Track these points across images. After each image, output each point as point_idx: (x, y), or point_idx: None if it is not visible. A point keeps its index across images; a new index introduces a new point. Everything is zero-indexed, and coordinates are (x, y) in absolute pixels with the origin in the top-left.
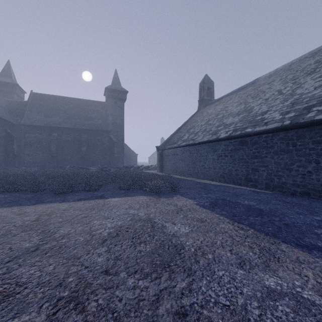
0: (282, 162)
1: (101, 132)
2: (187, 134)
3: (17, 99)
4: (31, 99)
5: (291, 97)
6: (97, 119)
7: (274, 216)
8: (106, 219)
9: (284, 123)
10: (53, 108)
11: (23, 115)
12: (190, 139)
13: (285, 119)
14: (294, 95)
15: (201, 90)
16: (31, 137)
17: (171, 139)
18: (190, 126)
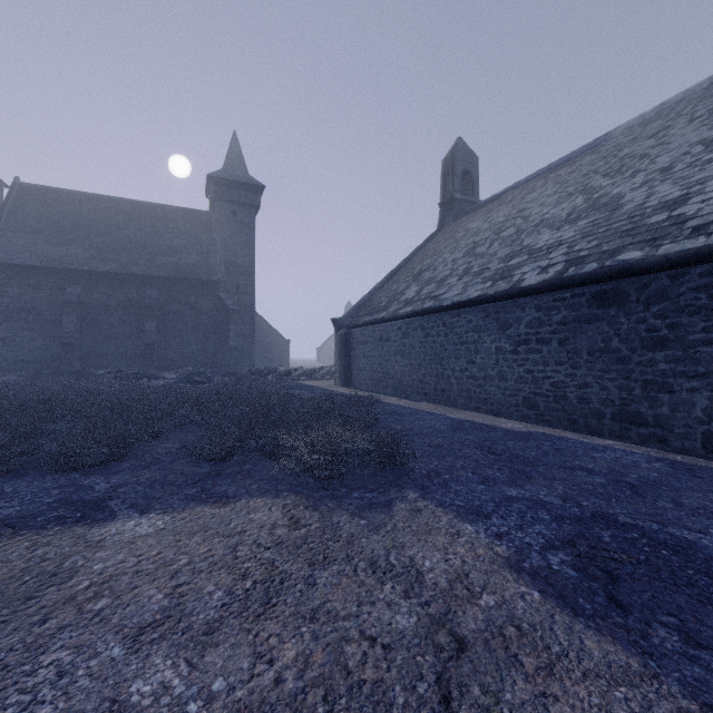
0: None
1: (196, 284)
2: (415, 284)
3: None
4: (14, 199)
5: None
6: (186, 253)
7: None
8: None
9: None
10: (71, 223)
11: None
12: (427, 297)
13: None
14: None
15: (447, 177)
16: (12, 296)
17: (372, 299)
18: (423, 266)
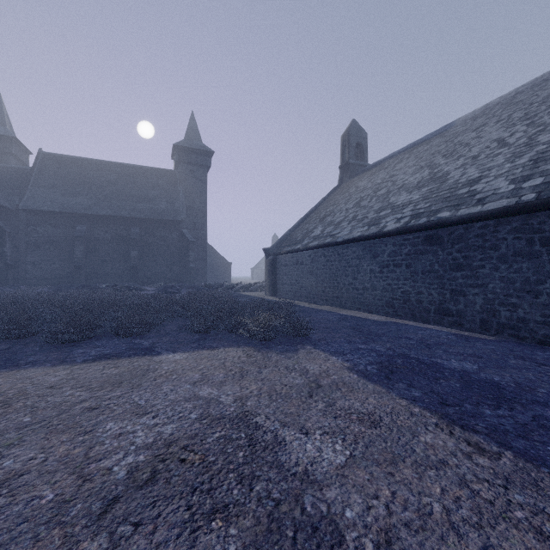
0: (517, 277)
1: (165, 223)
2: (320, 225)
3: (15, 164)
4: (39, 164)
5: (528, 149)
6: (158, 200)
7: (539, 405)
8: (140, 417)
9: (521, 197)
10: (78, 180)
11: (25, 193)
12: (327, 235)
13: (523, 191)
14: (535, 145)
15: (345, 147)
16: (39, 232)
17: (291, 235)
18: (326, 212)
